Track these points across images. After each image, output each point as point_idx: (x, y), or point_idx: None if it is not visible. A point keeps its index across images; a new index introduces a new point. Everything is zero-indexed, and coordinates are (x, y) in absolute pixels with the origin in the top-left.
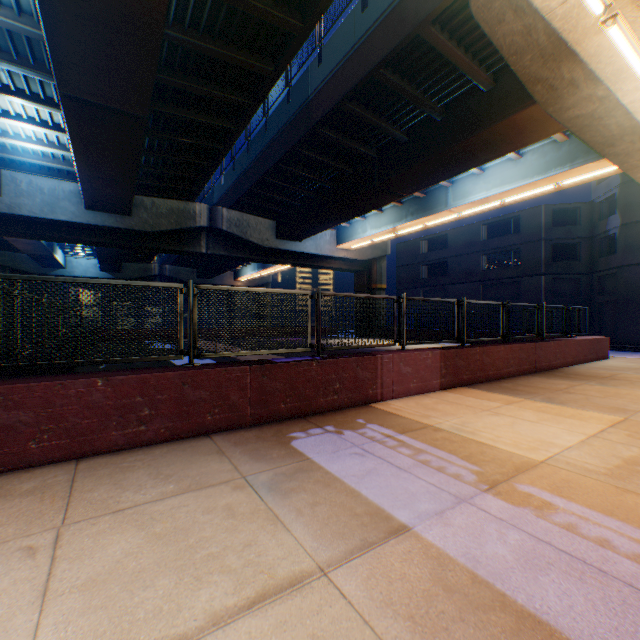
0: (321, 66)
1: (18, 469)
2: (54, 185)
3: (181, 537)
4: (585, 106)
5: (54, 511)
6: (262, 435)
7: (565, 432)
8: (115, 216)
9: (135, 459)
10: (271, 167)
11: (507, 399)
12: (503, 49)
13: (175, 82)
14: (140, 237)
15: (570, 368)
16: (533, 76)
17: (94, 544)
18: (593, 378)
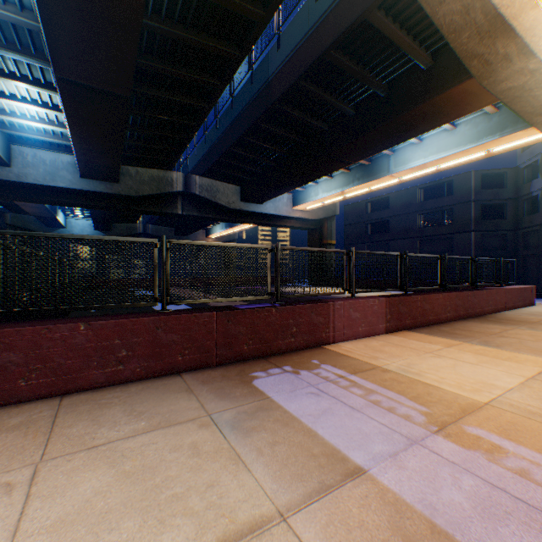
0: (279, 51)
1: (9, 404)
2: (54, 157)
3: (148, 476)
4: (517, 79)
5: (35, 446)
6: (227, 374)
7: (504, 374)
8: (105, 183)
9: (113, 396)
10: (236, 140)
11: (447, 342)
12: (443, 28)
13: (154, 66)
14: (126, 201)
15: (501, 314)
16: (470, 52)
17: (67, 482)
18: (523, 323)
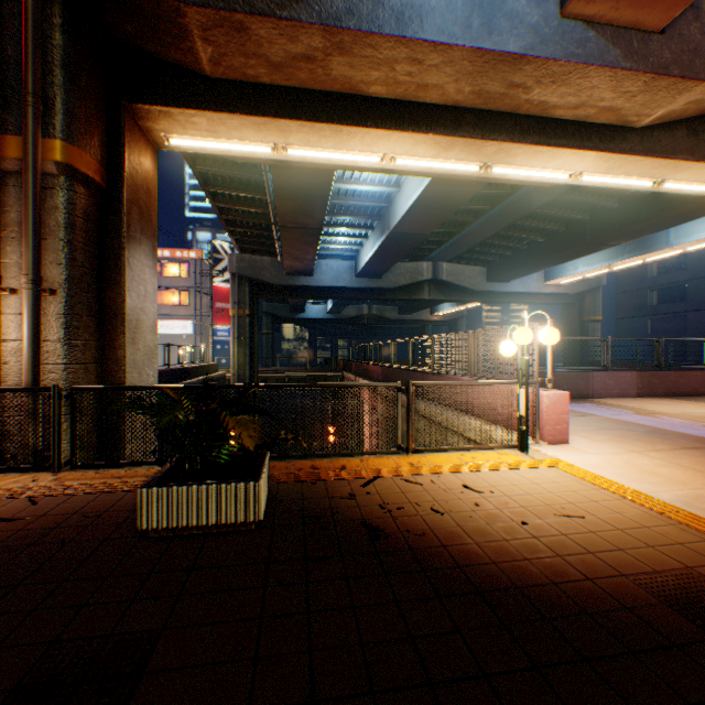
0: None
1: None
2: (338, 264)
3: None
4: None
5: None
6: None
7: (702, 410)
8: (371, 280)
9: None
10: (492, 235)
11: (684, 402)
12: None
13: None
14: (383, 292)
15: None
16: None
17: None
18: None
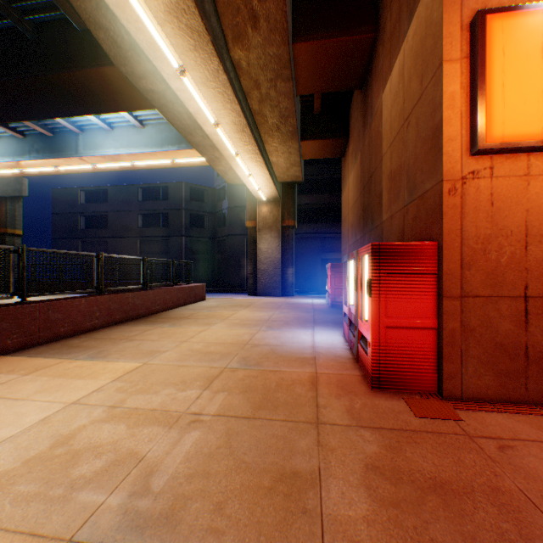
0: None
1: None
2: None
3: None
4: (156, 83)
5: None
6: None
7: (43, 407)
8: None
9: None
10: None
11: (43, 364)
12: None
13: None
14: None
15: (169, 311)
16: (94, 17)
17: None
18: (174, 320)
